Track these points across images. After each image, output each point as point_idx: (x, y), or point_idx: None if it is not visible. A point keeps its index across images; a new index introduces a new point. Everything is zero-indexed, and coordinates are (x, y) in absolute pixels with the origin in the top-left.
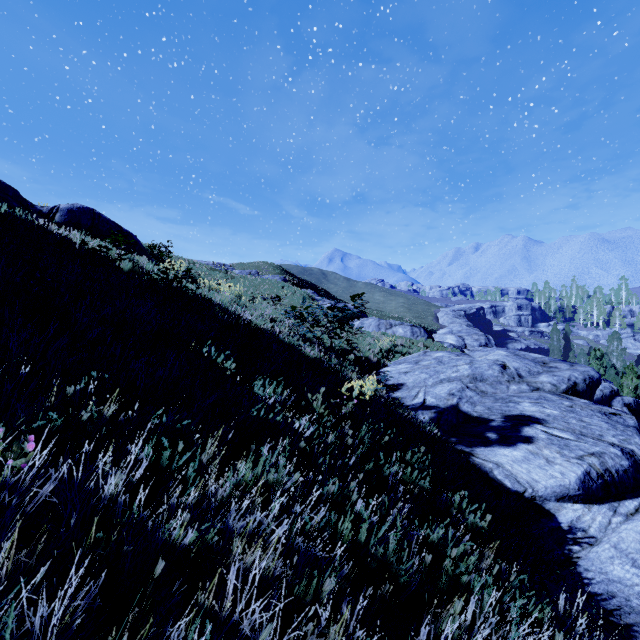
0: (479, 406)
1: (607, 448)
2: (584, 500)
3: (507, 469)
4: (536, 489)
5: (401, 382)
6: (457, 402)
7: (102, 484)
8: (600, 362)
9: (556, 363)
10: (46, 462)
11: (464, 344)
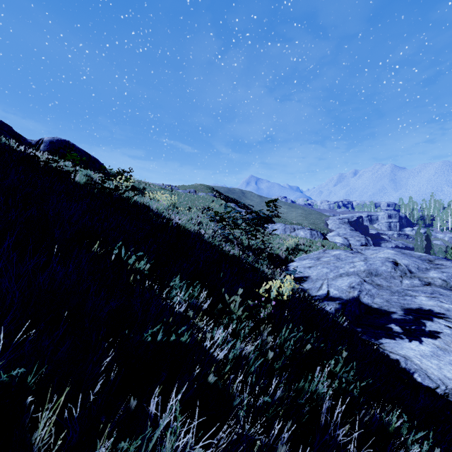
0: (377, 298)
1: None
2: None
3: (416, 363)
4: (450, 387)
5: (306, 275)
6: (358, 294)
7: None
8: None
9: (441, 261)
10: None
11: (349, 244)
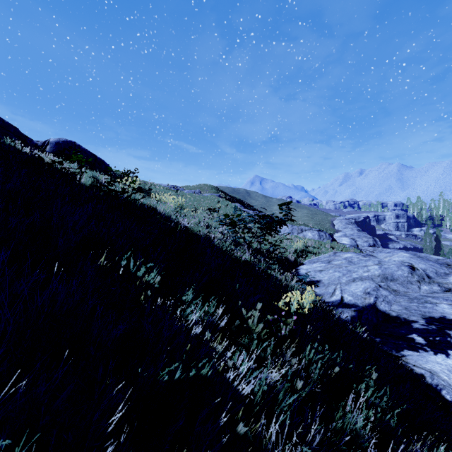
0: (395, 305)
1: None
2: None
3: (443, 379)
4: None
5: (317, 279)
6: (374, 301)
7: None
8: None
9: None
10: None
11: (356, 244)
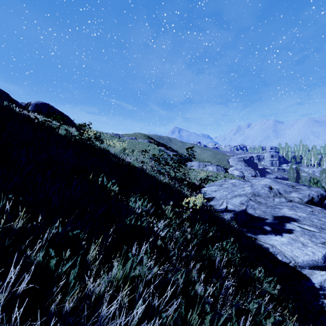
0: (258, 210)
1: None
2: None
3: (278, 248)
4: (297, 261)
5: (213, 196)
6: (245, 208)
7: None
8: (316, 185)
9: (300, 186)
10: None
11: (243, 175)
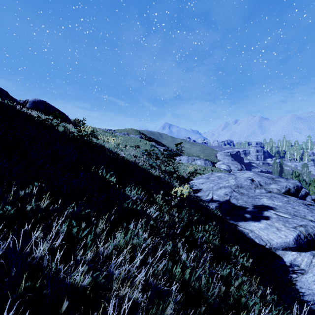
0: (240, 200)
1: (308, 222)
2: (297, 250)
3: (256, 233)
4: (272, 244)
5: (200, 188)
6: (229, 198)
7: (35, 248)
8: (298, 178)
9: (279, 178)
10: (5, 234)
11: (230, 169)
